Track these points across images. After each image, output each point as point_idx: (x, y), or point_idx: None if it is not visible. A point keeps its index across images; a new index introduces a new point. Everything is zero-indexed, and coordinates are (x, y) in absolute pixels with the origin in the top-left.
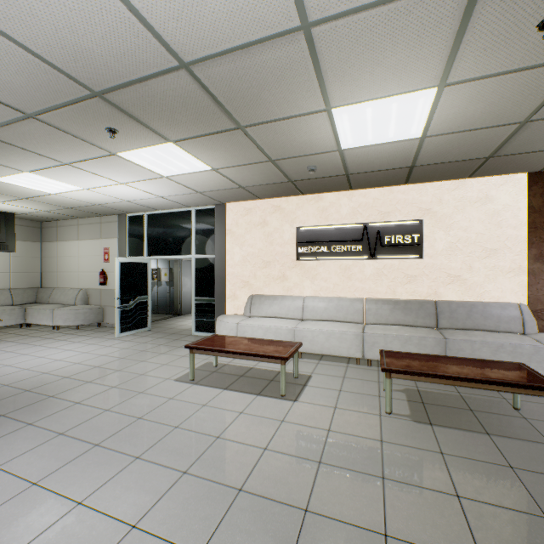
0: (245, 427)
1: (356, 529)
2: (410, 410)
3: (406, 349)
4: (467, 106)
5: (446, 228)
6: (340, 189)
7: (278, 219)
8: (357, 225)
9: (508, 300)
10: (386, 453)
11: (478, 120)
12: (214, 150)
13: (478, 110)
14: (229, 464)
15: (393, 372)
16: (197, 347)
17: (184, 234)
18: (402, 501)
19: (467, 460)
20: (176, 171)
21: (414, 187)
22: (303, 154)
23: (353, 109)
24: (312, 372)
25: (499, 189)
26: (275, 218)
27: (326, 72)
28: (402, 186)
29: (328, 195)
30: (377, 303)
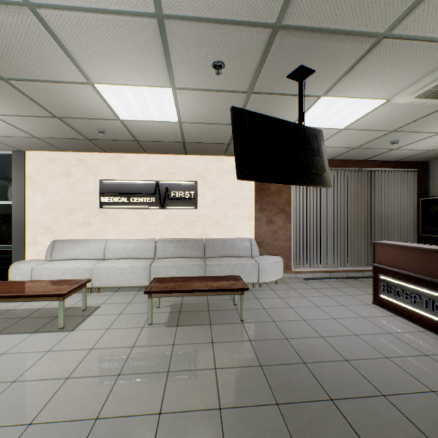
0: (1, 366)
1: (73, 423)
2: (168, 319)
3: (181, 275)
4: (198, 107)
5: (212, 188)
6: (137, 151)
7: (83, 171)
8: (151, 182)
9: (246, 236)
10: (132, 355)
11: (209, 117)
12: None
13: (206, 111)
14: None
15: (152, 293)
16: None
17: None
18: (125, 387)
19: (188, 345)
20: None
21: (192, 157)
22: (87, 117)
23: (114, 88)
24: (103, 303)
25: None
26: (80, 170)
27: (73, 51)
28: (184, 156)
29: (129, 156)
30: (166, 242)
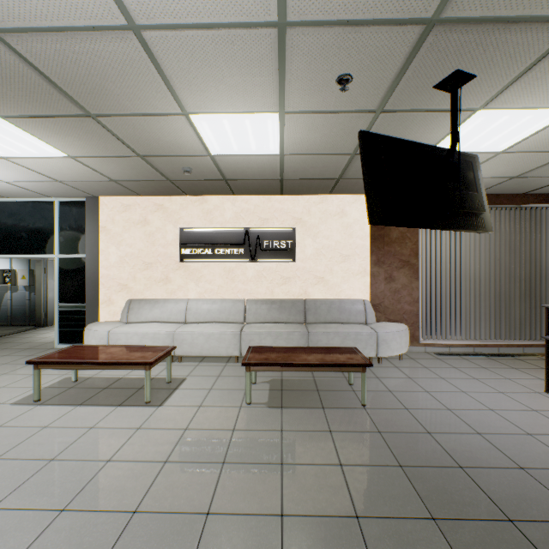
0: (91, 442)
1: (182, 515)
2: (269, 398)
3: (278, 344)
4: (308, 134)
5: (314, 236)
6: (223, 193)
7: (161, 219)
8: (240, 229)
9: (358, 297)
10: (234, 440)
11: (320, 147)
12: (64, 135)
13: (318, 138)
14: (57, 486)
15: (251, 366)
16: (43, 361)
17: (44, 228)
18: (234, 479)
19: (300, 432)
20: (18, 152)
21: (289, 198)
22: (173, 154)
23: (210, 118)
24: (188, 375)
25: (351, 206)
26: (158, 218)
27: (172, 78)
28: (279, 196)
29: (213, 198)
30: (257, 303)
